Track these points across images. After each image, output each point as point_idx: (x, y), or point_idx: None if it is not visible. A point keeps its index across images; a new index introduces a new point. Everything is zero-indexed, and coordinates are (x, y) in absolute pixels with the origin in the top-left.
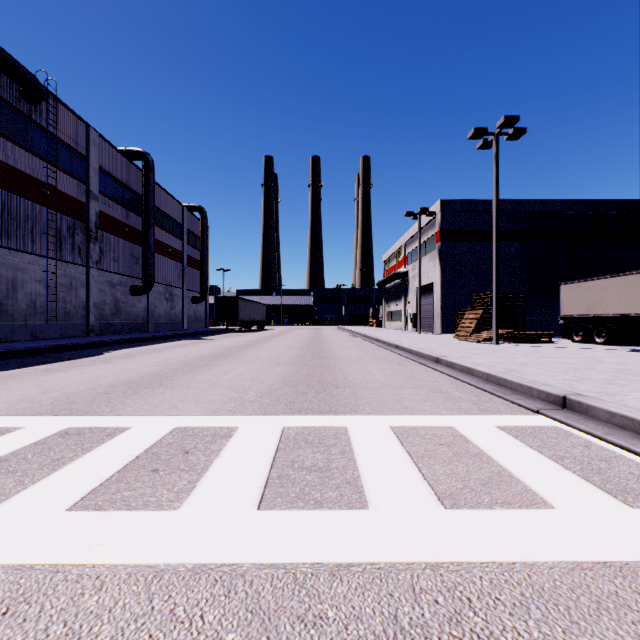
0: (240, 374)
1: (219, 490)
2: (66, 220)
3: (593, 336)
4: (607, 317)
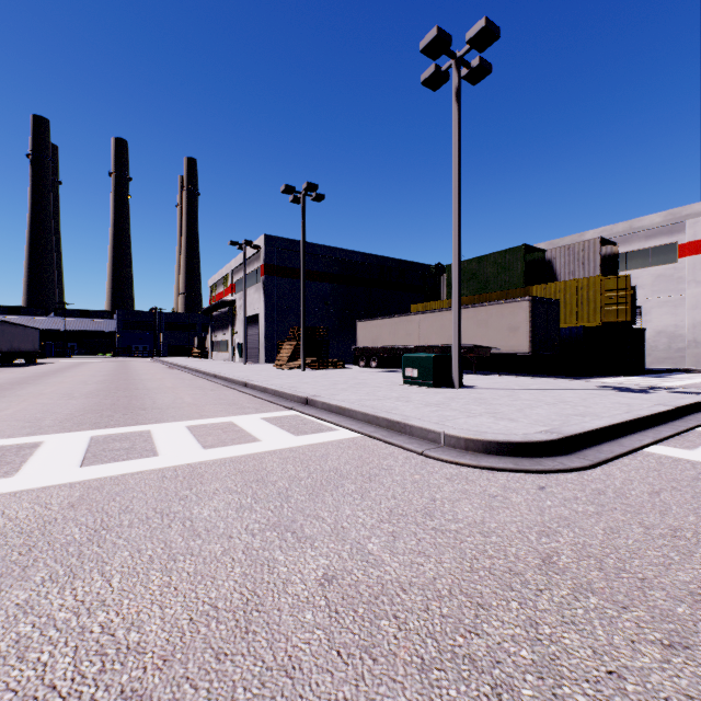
0: (24, 409)
1: (44, 466)
2: None
3: (370, 362)
4: (379, 348)
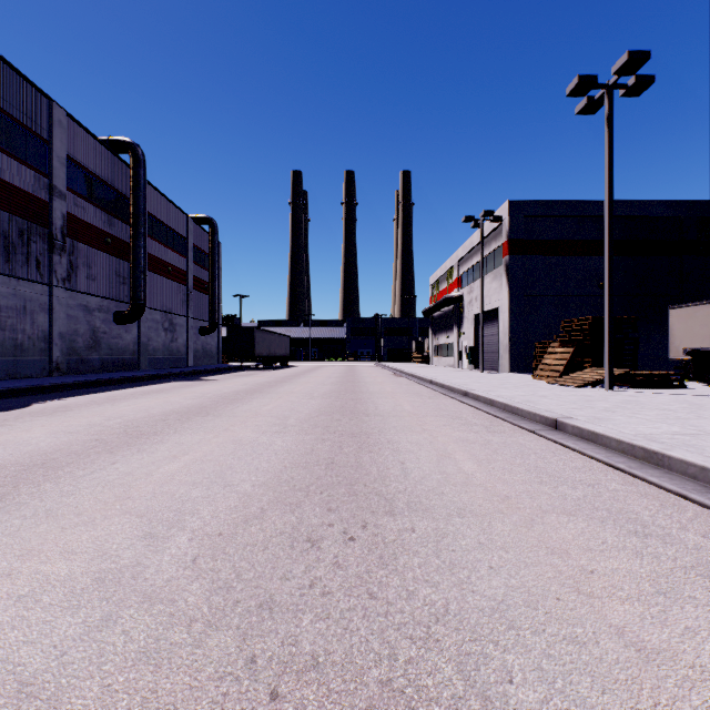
0: (201, 458)
1: None
2: (16, 222)
3: None
4: None
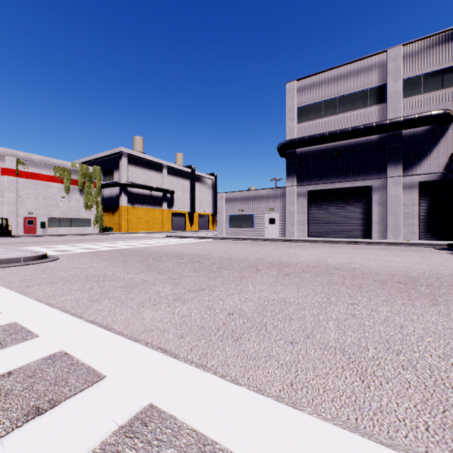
0: None
1: None
2: None
3: None
4: None
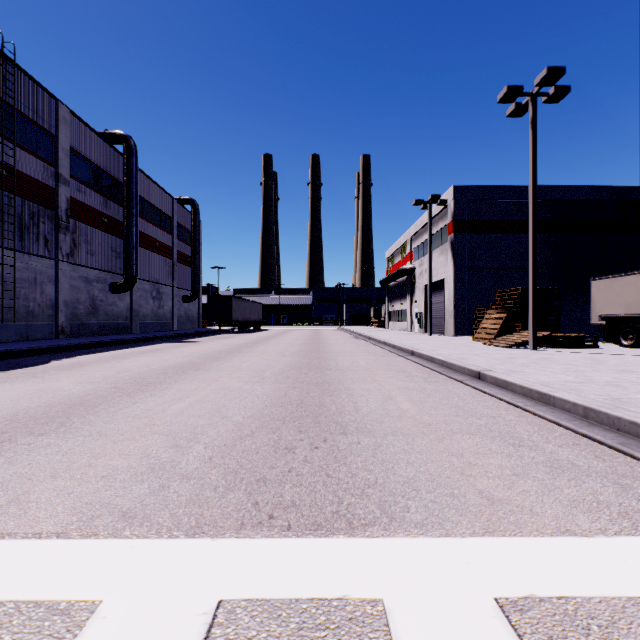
0: (201, 400)
1: None
2: (29, 206)
3: None
4: None
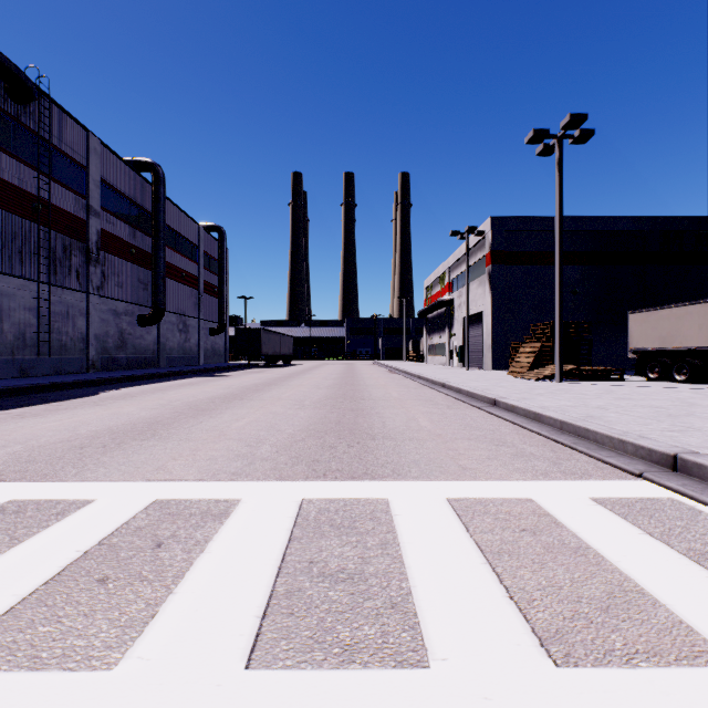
0: (255, 420)
1: (191, 622)
2: (62, 239)
3: (672, 373)
4: (688, 351)
